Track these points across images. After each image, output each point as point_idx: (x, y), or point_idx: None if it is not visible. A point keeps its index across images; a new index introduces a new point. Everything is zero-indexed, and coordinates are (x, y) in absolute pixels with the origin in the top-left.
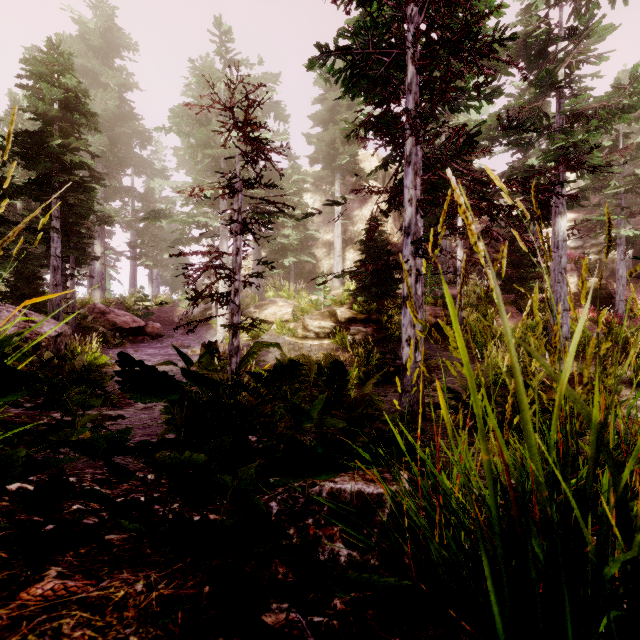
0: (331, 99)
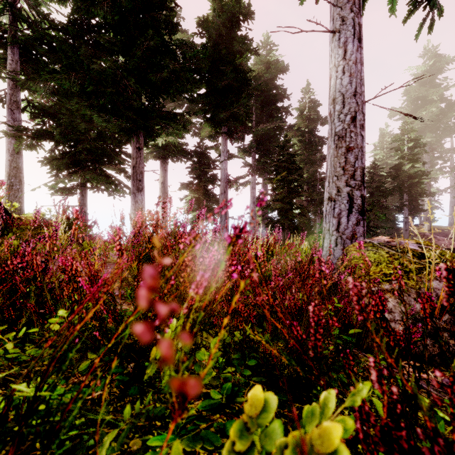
0: None
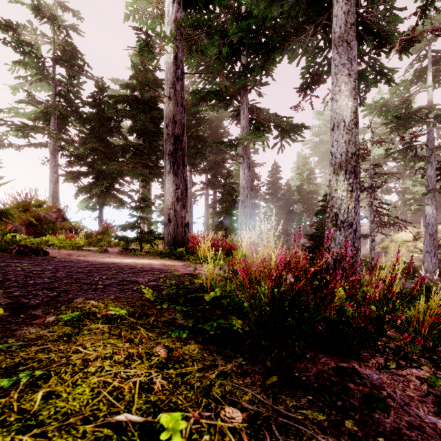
0: None
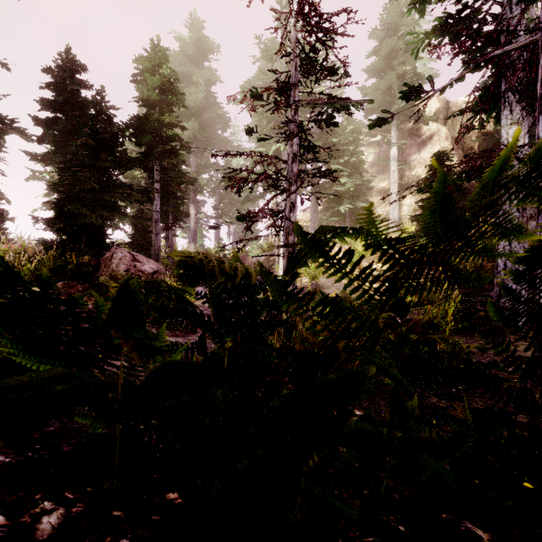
0: (387, 46)
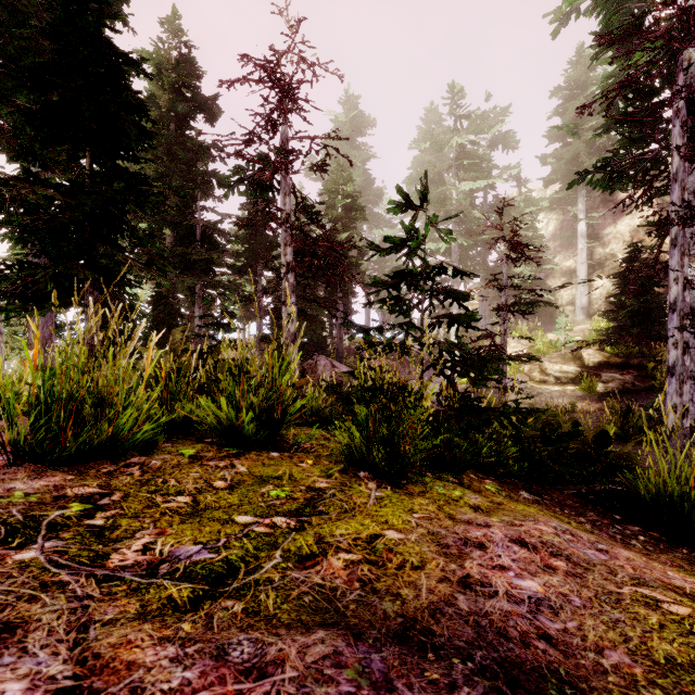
0: (573, 110)
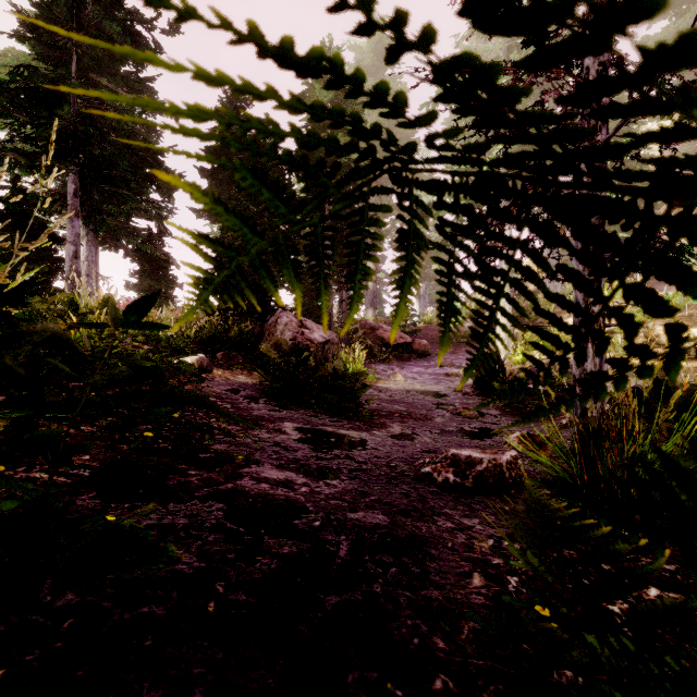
0: None
